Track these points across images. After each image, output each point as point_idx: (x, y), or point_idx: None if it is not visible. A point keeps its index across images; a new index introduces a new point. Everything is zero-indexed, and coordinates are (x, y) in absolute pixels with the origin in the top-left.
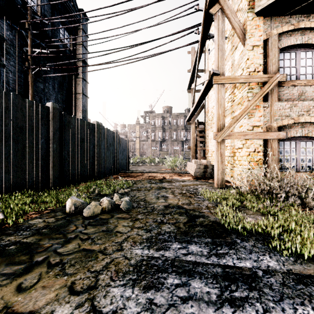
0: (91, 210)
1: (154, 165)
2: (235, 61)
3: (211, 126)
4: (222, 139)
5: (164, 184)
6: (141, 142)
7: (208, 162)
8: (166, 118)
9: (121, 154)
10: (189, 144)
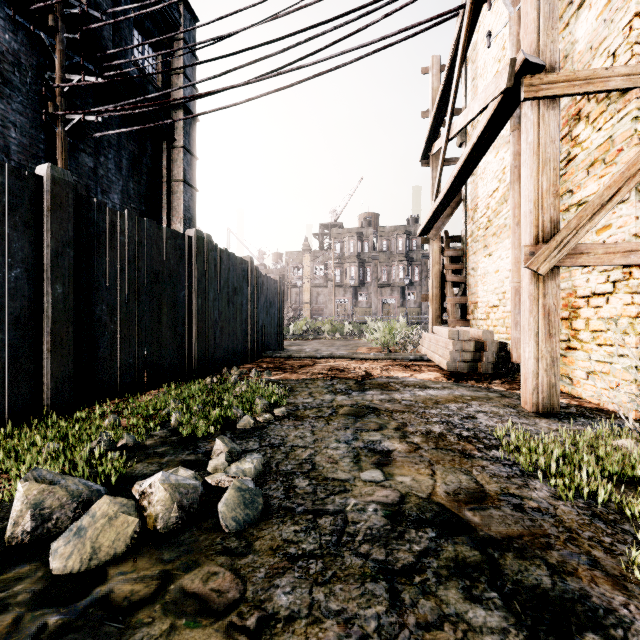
0: (86, 542)
1: (342, 337)
2: (576, 43)
3: (485, 242)
4: (551, 266)
5: (371, 397)
6: (314, 289)
7: (486, 333)
8: (367, 238)
9: (264, 314)
10: (416, 294)
